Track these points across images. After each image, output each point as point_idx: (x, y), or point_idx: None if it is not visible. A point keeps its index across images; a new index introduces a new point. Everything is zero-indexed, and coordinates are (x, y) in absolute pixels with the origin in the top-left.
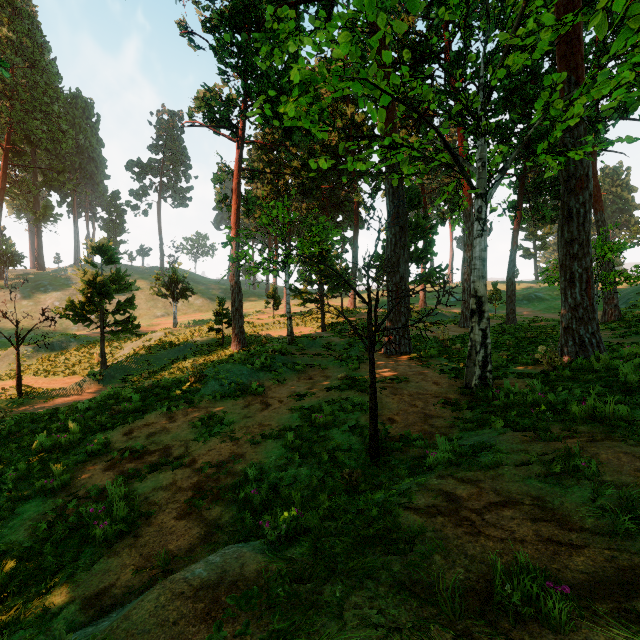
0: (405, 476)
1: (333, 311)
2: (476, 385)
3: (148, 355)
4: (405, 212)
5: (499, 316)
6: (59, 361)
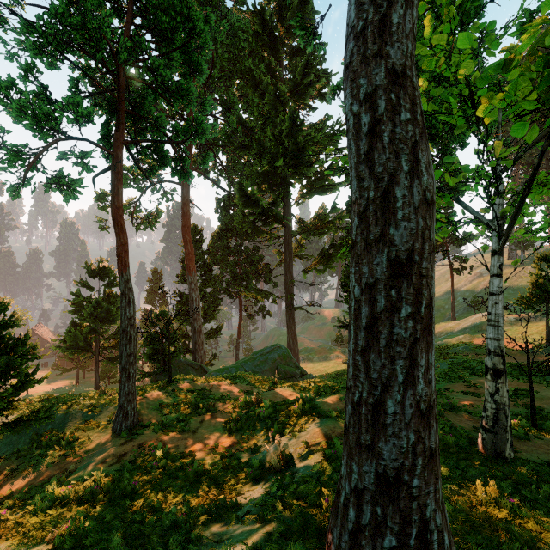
0: None
1: None
2: None
3: None
4: None
5: None
6: (528, 330)
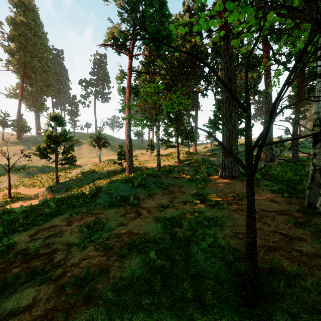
0: None
1: (184, 153)
2: None
3: (82, 177)
4: (235, 81)
5: (284, 155)
6: (38, 179)
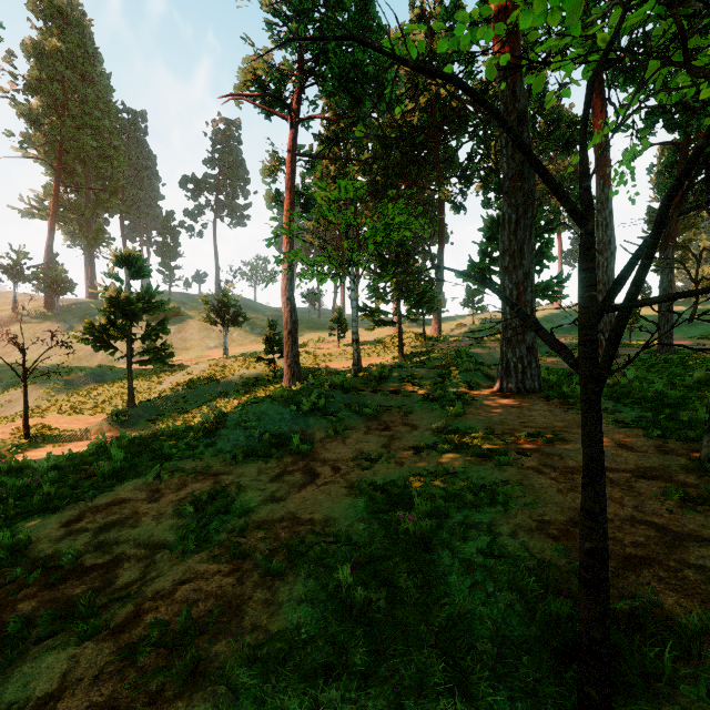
0: None
1: (412, 338)
2: None
3: (186, 391)
4: (533, 172)
5: (640, 344)
6: (90, 397)
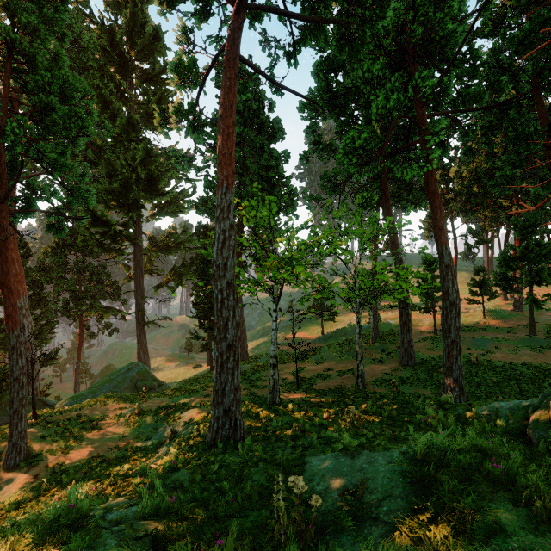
0: (284, 389)
1: (481, 314)
2: (355, 384)
3: (342, 331)
4: None
5: None
6: (316, 326)
